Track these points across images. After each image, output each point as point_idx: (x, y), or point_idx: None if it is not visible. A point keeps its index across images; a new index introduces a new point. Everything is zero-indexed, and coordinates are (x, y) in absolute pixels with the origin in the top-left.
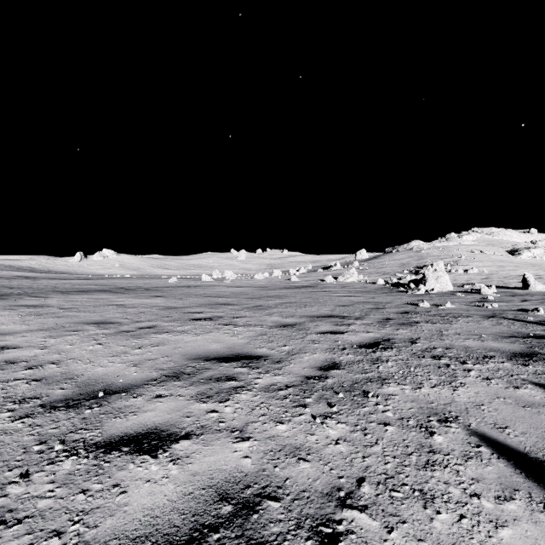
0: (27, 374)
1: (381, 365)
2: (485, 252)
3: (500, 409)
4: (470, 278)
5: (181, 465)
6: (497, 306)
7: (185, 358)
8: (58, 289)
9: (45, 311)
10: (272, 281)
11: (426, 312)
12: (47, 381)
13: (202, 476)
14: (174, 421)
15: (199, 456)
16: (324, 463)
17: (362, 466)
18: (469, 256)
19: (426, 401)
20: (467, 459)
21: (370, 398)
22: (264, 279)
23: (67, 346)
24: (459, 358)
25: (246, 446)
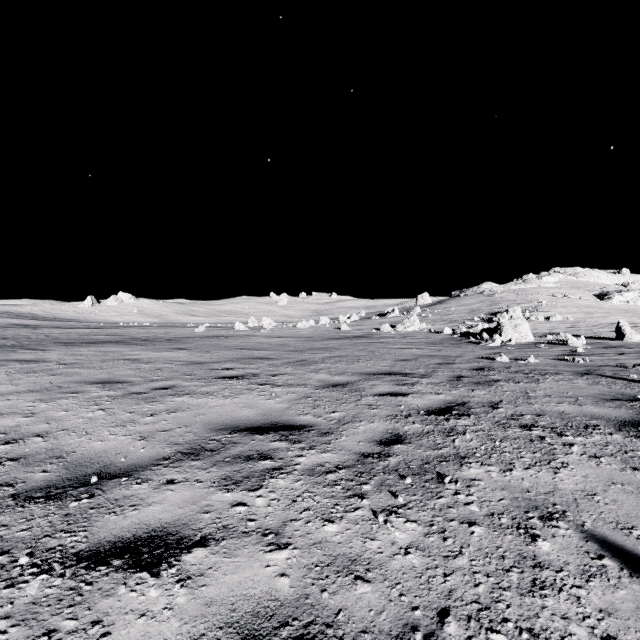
0: (3, 451)
1: (458, 438)
2: (569, 296)
3: (619, 500)
4: (553, 327)
5: (192, 588)
6: (590, 361)
7: (208, 428)
8: (61, 340)
9: (40, 367)
10: (318, 330)
11: (505, 368)
12: (26, 461)
13: (219, 606)
14: (188, 519)
15: (218, 574)
16: (391, 585)
17: (443, 589)
18: (551, 301)
19: (520, 489)
20: (589, 578)
21: (447, 485)
22: (309, 328)
23: (61, 412)
24: (555, 429)
25: (283, 558)
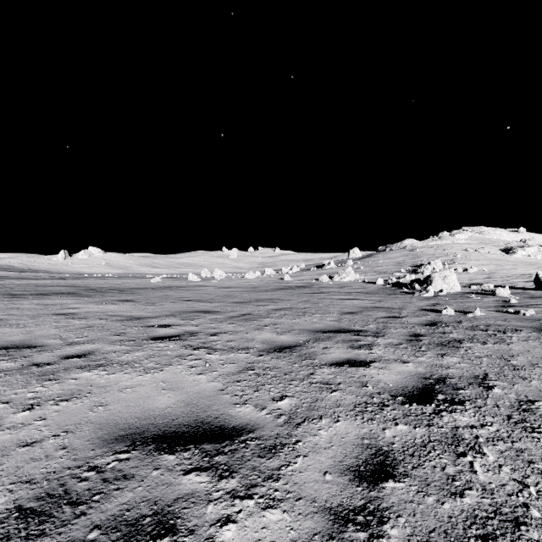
0: None
1: (476, 461)
2: (480, 250)
3: None
4: (472, 278)
5: None
6: (534, 314)
7: (97, 436)
8: (12, 292)
9: None
10: (263, 280)
11: (457, 322)
12: None
13: None
14: None
15: None
16: None
17: None
18: (464, 255)
19: None
20: None
21: None
22: (255, 279)
23: None
24: None
25: None
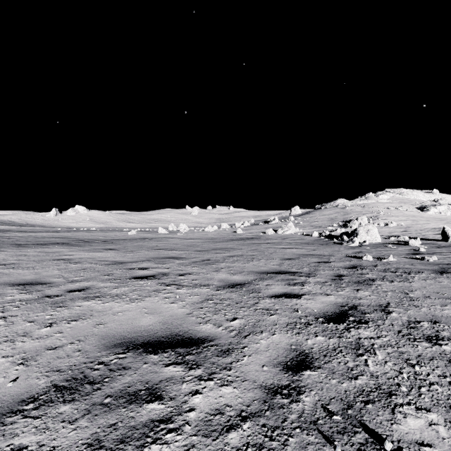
0: None
1: (369, 359)
2: (399, 208)
3: None
4: (391, 231)
5: None
6: (437, 259)
7: (101, 343)
8: (17, 242)
9: None
10: (220, 233)
11: (373, 266)
12: None
13: None
14: None
15: None
16: None
17: None
18: (386, 212)
19: None
20: None
21: None
22: (213, 232)
23: None
24: None
25: None
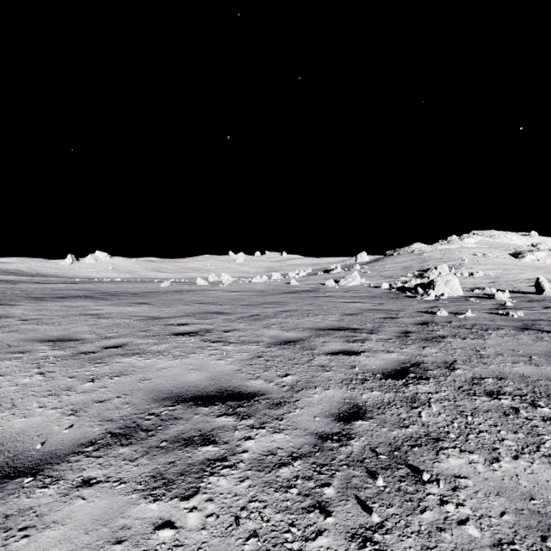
0: None
1: (423, 411)
2: (488, 255)
3: None
4: (477, 282)
5: None
6: (523, 315)
7: (149, 397)
8: (33, 295)
9: (0, 323)
10: (270, 285)
11: (447, 322)
12: None
13: None
14: None
15: None
16: None
17: None
18: (472, 259)
19: (520, 493)
20: None
21: (428, 487)
22: (262, 283)
23: None
24: (524, 397)
25: None
